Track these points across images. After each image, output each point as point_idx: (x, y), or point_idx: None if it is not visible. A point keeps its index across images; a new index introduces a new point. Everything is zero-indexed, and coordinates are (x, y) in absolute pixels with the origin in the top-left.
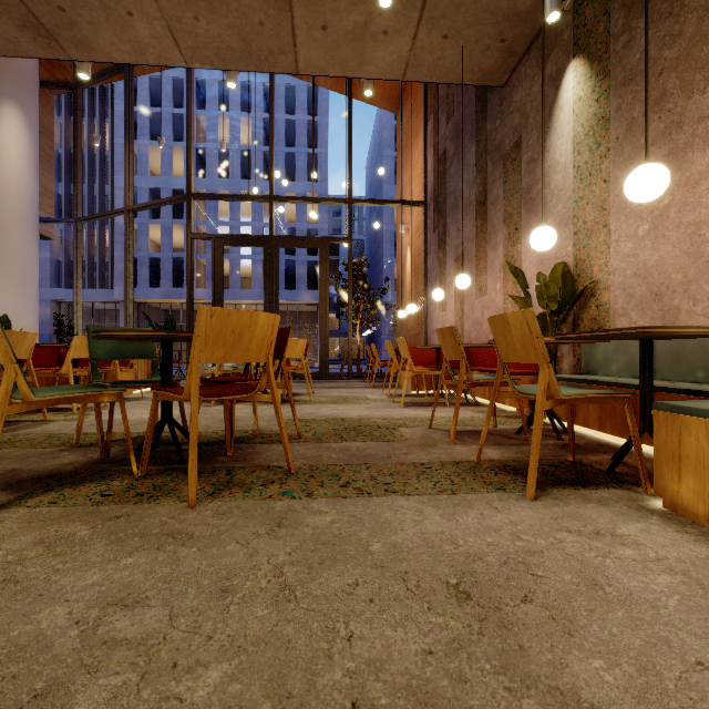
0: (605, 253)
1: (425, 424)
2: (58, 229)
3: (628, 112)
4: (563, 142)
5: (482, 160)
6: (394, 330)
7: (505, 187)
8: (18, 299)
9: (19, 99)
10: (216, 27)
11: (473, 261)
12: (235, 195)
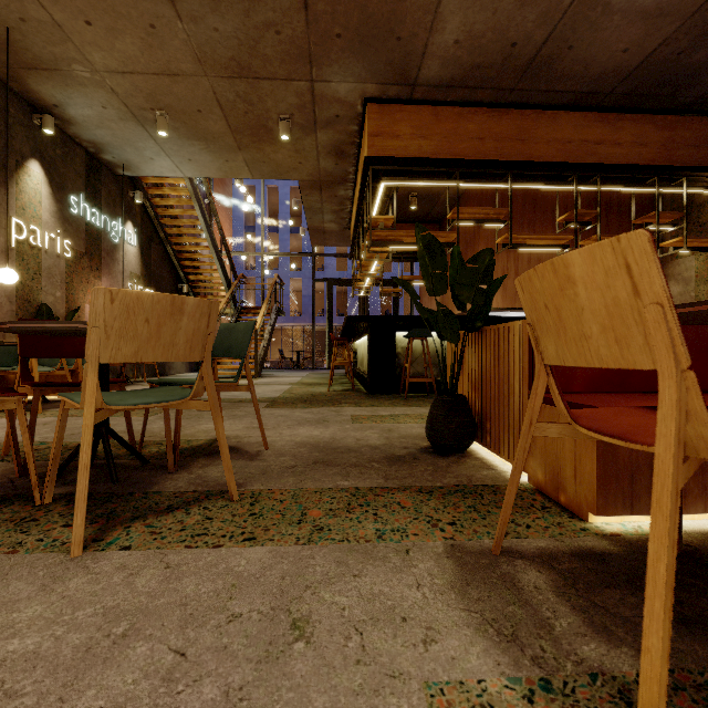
0: None
1: None
2: None
3: None
4: None
5: None
6: None
7: None
8: None
9: None
10: None
11: None
12: None
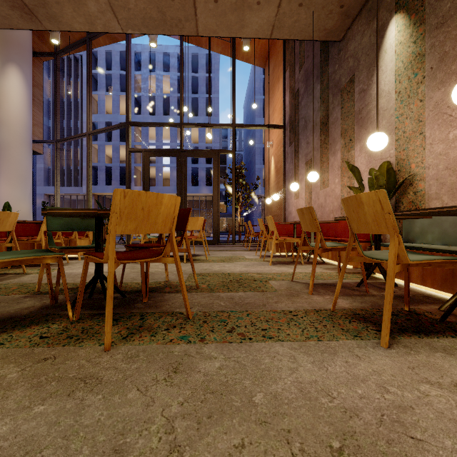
0: (421, 153)
1: (288, 278)
2: (48, 149)
3: (440, 48)
4: (387, 75)
5: (325, 93)
6: (262, 212)
7: (342, 111)
8: (18, 192)
9: (19, 63)
10: (142, 2)
11: (318, 164)
12: (157, 123)
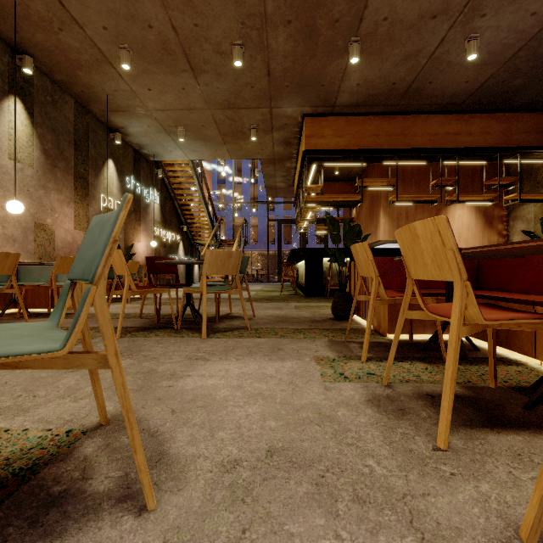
0: None
1: None
2: None
3: None
4: None
5: None
6: None
7: None
8: None
9: None
10: None
11: None
12: None
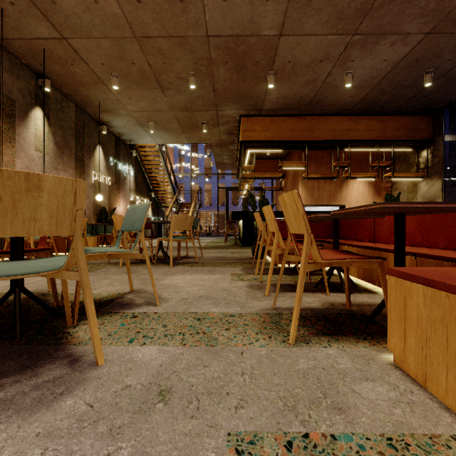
0: None
1: None
2: None
3: None
4: None
5: None
6: None
7: None
8: None
9: None
10: None
11: None
12: None
